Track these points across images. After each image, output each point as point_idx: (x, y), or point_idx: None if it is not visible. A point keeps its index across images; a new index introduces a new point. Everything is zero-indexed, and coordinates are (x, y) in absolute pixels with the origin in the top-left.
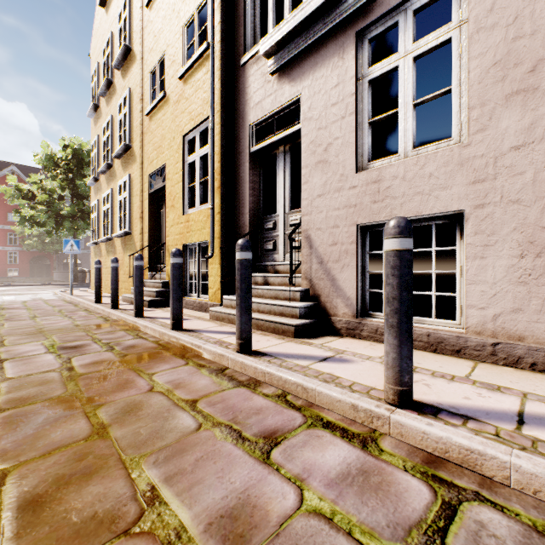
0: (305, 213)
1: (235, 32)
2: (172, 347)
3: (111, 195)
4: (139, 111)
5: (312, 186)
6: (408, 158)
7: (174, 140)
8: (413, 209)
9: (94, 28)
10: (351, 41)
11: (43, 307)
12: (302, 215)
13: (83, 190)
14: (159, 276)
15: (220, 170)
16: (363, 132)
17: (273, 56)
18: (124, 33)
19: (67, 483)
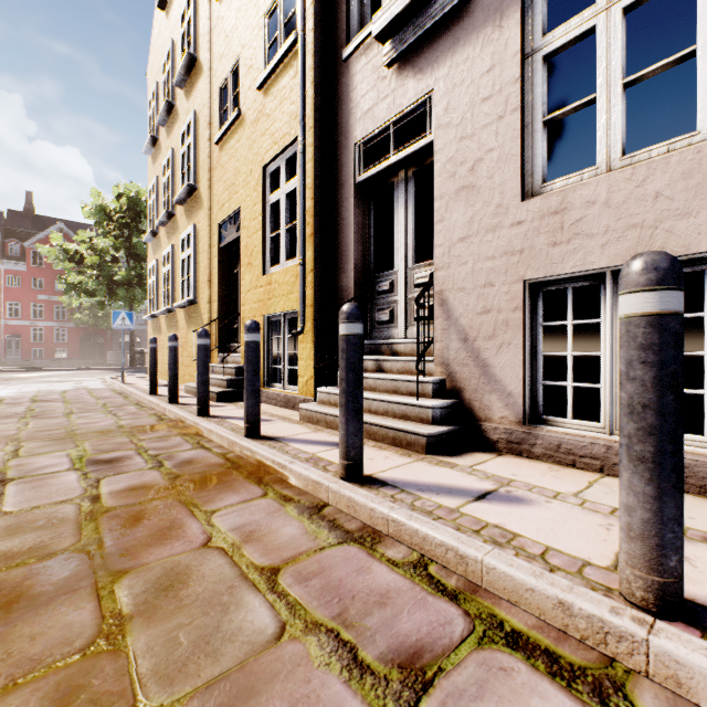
0: (439, 266)
1: (334, 15)
2: (245, 463)
3: (173, 253)
4: (206, 139)
5: (450, 225)
6: (613, 172)
7: (252, 173)
8: (624, 252)
9: (153, 39)
10: None
11: (85, 400)
12: (435, 269)
13: (141, 249)
14: (232, 359)
15: (314, 210)
16: (533, 137)
17: (391, 39)
18: (188, 39)
19: None
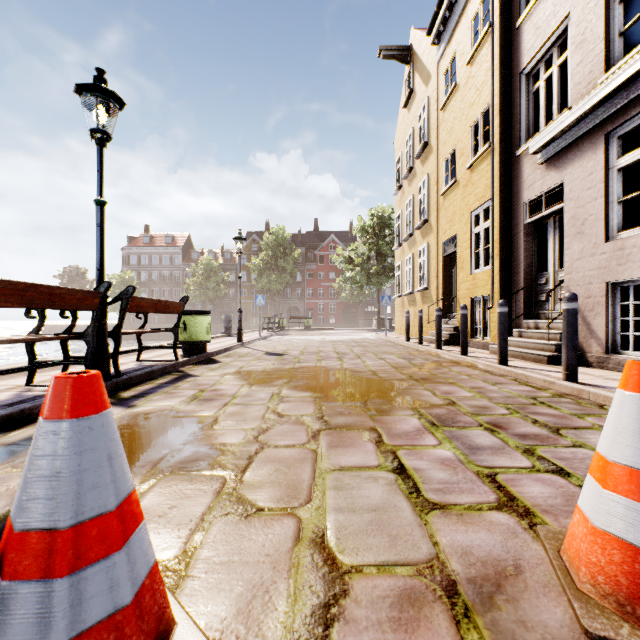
0: (566, 273)
1: (512, 129)
2: (460, 363)
3: (412, 258)
4: (434, 192)
5: (571, 252)
6: None
7: (463, 215)
8: None
9: (398, 123)
10: (601, 140)
11: (375, 342)
12: (564, 274)
13: (385, 249)
14: (451, 322)
15: (499, 241)
16: (612, 209)
17: (541, 152)
18: (423, 130)
19: (429, 378)
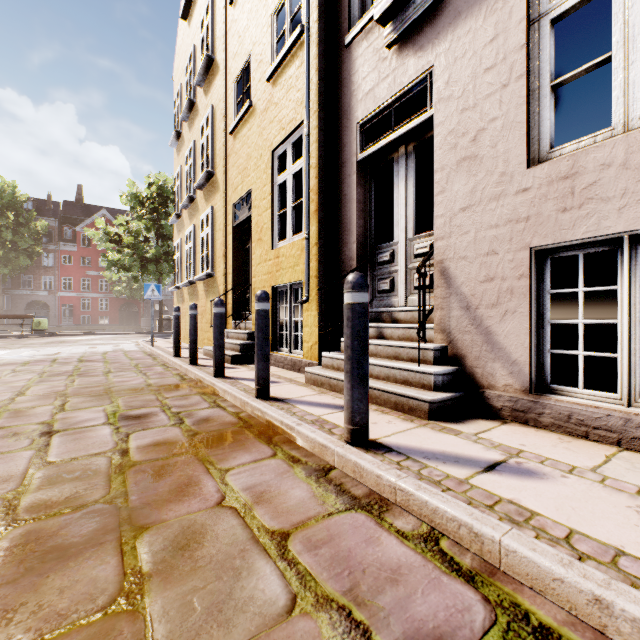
0: (440, 236)
1: (337, 5)
2: (256, 423)
3: (194, 232)
4: (222, 130)
5: (451, 195)
6: (632, 131)
7: (262, 157)
8: None
9: (177, 46)
10: None
11: (121, 360)
12: (435, 239)
13: (168, 230)
14: (244, 325)
15: (318, 188)
16: (540, 103)
17: (391, 21)
18: (207, 43)
19: None
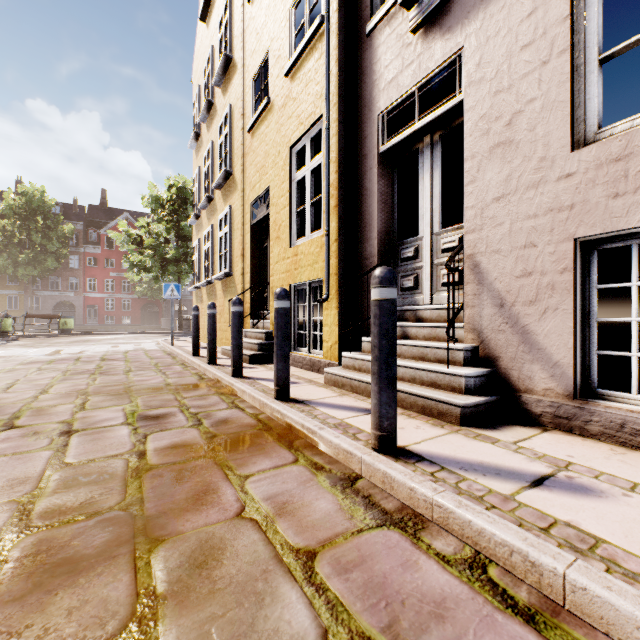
0: (470, 229)
1: None
2: (275, 425)
3: (212, 232)
4: (240, 129)
5: (482, 185)
6: None
7: (280, 154)
8: None
9: (196, 49)
10: None
11: (141, 359)
12: (465, 232)
13: (187, 231)
14: (262, 325)
15: (338, 183)
16: (586, 79)
17: (416, 3)
18: (225, 42)
19: None
